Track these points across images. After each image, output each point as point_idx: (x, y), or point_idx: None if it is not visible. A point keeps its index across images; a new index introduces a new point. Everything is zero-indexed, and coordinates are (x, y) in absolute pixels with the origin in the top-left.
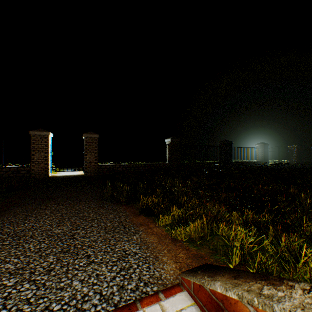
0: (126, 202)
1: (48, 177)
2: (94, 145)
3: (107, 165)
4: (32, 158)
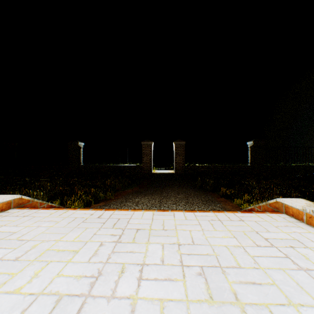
0: (211, 191)
1: (152, 173)
2: (181, 150)
3: (191, 165)
4: (142, 159)
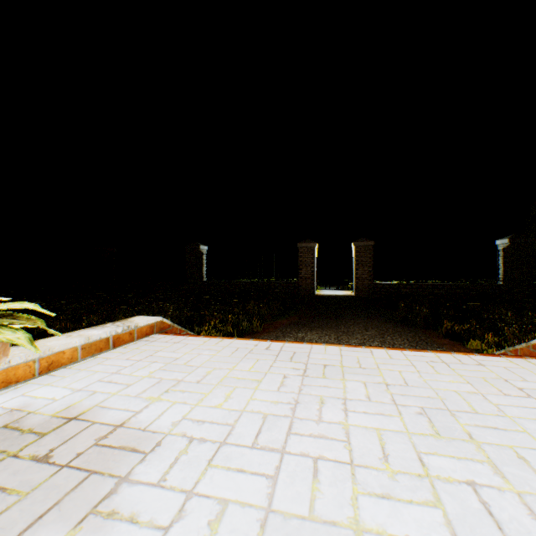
0: (424, 327)
1: (315, 295)
2: (366, 256)
3: (385, 283)
4: (299, 273)
